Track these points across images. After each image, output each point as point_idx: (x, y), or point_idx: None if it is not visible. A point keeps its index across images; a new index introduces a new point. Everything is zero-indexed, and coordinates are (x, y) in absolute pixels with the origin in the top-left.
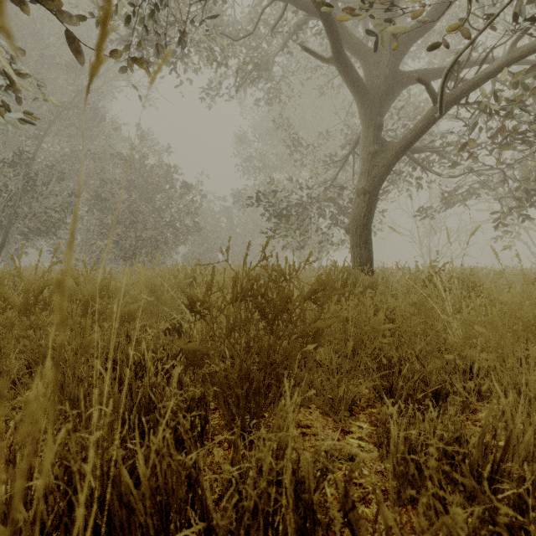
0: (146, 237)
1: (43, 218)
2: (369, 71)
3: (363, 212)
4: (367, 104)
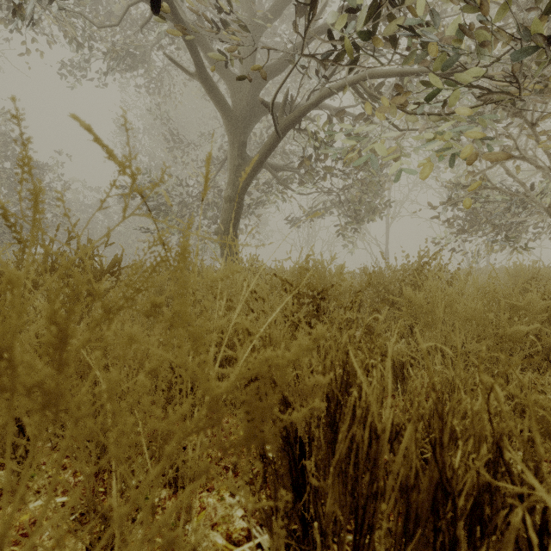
0: None
1: None
2: (234, 94)
3: (229, 217)
4: (231, 122)
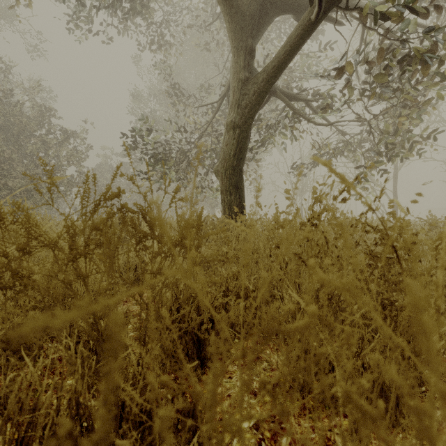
0: (13, 186)
1: None
2: None
3: (232, 150)
4: (236, 18)
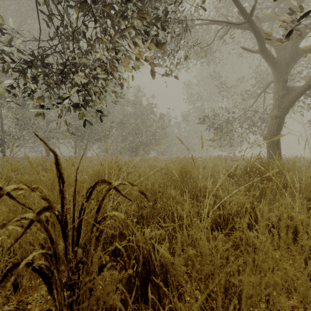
0: (142, 141)
1: (102, 134)
2: (279, 52)
3: (275, 128)
4: (278, 70)
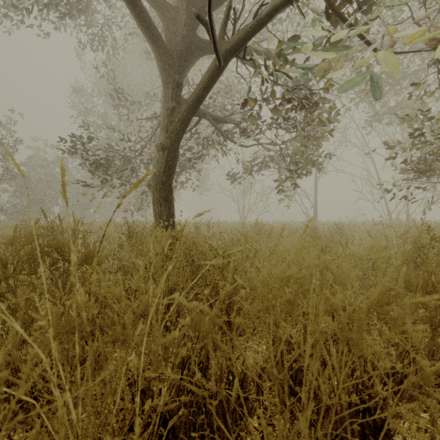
0: None
1: None
2: (167, 25)
3: (162, 168)
4: (163, 57)
